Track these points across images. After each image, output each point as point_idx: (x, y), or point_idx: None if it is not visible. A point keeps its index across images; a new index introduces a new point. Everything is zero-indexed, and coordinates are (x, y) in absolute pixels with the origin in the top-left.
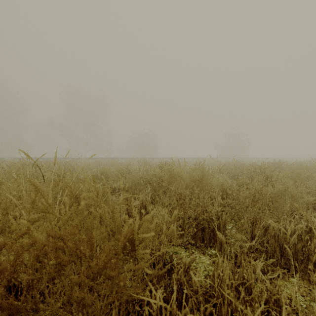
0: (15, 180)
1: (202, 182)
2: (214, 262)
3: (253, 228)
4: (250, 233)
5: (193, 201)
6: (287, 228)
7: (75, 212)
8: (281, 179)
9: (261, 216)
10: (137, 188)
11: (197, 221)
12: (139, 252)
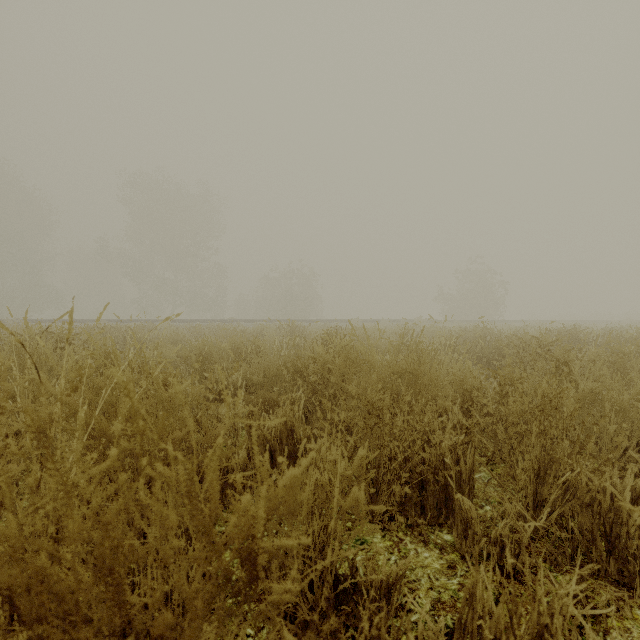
0: (8, 370)
1: (417, 377)
2: (450, 565)
3: (538, 483)
4: (531, 496)
5: (398, 418)
6: (615, 483)
7: (126, 451)
8: (591, 369)
9: (561, 457)
10: (275, 386)
11: (409, 467)
12: (273, 566)
